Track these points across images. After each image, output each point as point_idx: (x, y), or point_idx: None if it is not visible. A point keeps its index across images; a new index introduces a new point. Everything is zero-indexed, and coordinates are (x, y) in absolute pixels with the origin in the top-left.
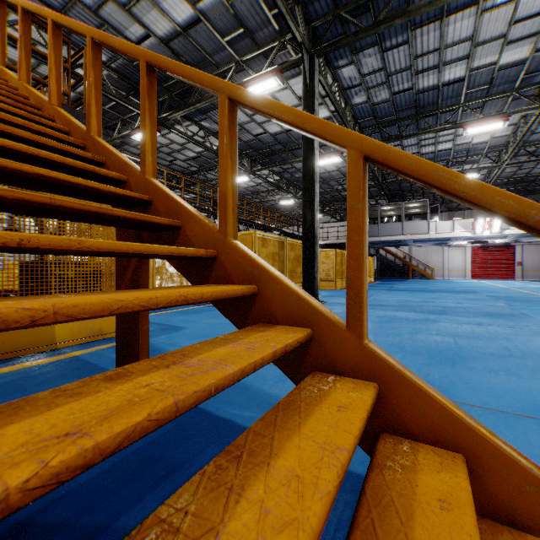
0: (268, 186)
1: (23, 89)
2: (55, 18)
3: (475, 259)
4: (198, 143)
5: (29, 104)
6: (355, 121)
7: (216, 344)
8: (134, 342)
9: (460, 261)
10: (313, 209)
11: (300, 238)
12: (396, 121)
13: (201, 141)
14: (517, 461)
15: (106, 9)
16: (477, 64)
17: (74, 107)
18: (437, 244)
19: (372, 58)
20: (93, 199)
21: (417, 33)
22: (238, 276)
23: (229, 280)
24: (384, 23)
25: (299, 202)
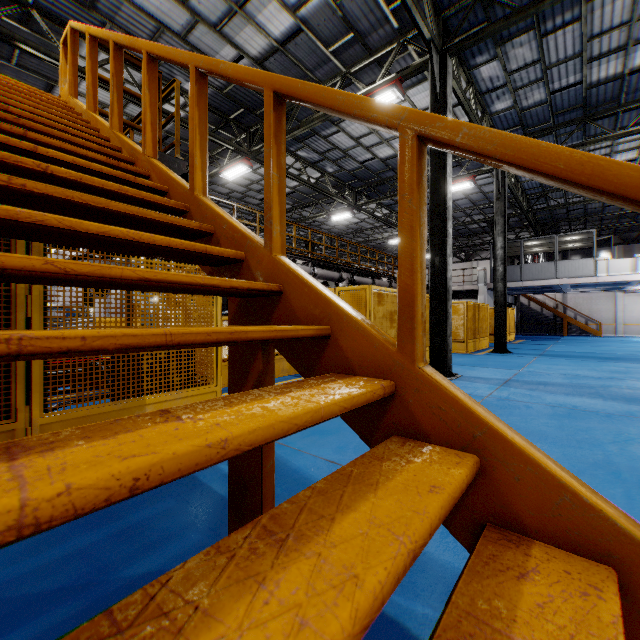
0: (374, 222)
1: (114, 139)
2: (150, 47)
3: None
4: (294, 176)
5: (121, 158)
6: None
7: None
8: (255, 486)
9: None
10: (445, 255)
11: None
12: (554, 129)
13: (296, 174)
14: None
15: (196, 33)
16: None
17: (164, 150)
18: (606, 289)
19: (524, 48)
20: (206, 294)
21: (595, 4)
22: (437, 431)
23: (420, 434)
24: None
25: None
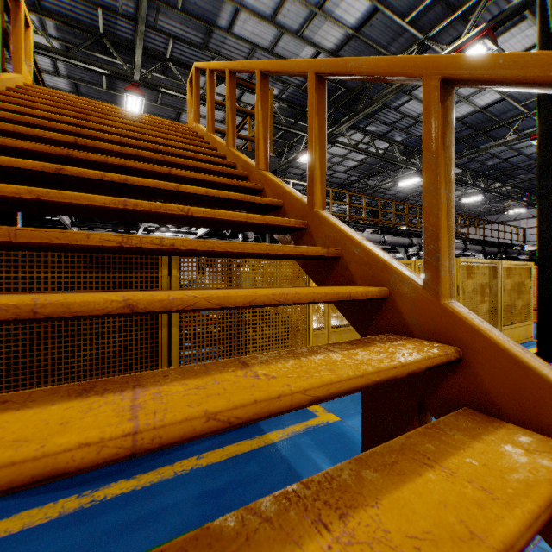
0: None
1: (229, 156)
2: (263, 65)
3: None
4: (363, 151)
5: (237, 174)
6: None
7: None
8: None
9: None
10: None
11: (494, 244)
12: None
13: (364, 148)
14: None
15: (281, 43)
16: None
17: None
18: None
19: None
20: None
21: None
22: None
23: None
24: None
25: (488, 196)
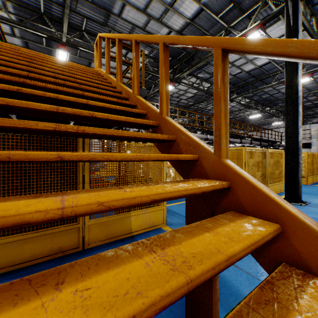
0: (240, 107)
1: (118, 87)
2: (136, 37)
3: None
4: (196, 88)
5: (122, 97)
6: None
7: None
8: (206, 309)
9: None
10: (296, 127)
11: (266, 141)
12: None
13: (196, 86)
14: None
15: (149, 25)
16: None
17: None
18: None
19: None
20: None
21: None
22: None
23: None
24: None
25: (263, 115)
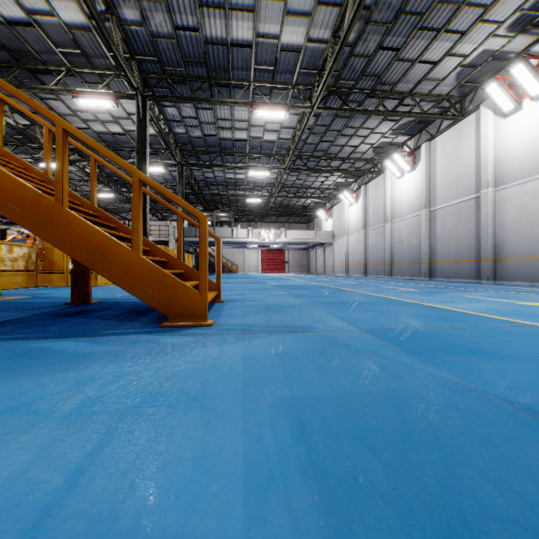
0: (84, 176)
1: None
2: (6, 98)
3: (264, 259)
4: None
5: None
6: (177, 144)
7: None
8: (86, 273)
9: (255, 260)
10: (146, 213)
11: None
12: (208, 153)
13: None
14: (209, 279)
15: None
16: (253, 135)
17: None
18: (240, 246)
19: (189, 109)
20: None
21: (217, 107)
22: (143, 245)
23: None
24: (196, 99)
25: (119, 197)
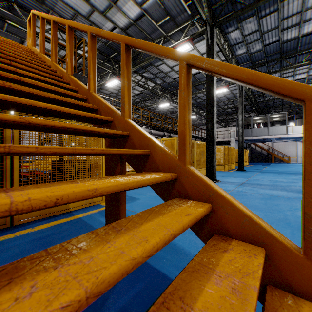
0: None
1: (53, 66)
2: (69, 23)
3: None
4: (141, 85)
5: (56, 75)
6: (238, 65)
7: (200, 276)
8: None
9: None
10: (213, 123)
11: (200, 138)
12: (266, 63)
13: (142, 84)
14: None
15: (93, 16)
16: None
17: (77, 72)
18: (292, 140)
19: (251, 24)
20: (94, 136)
21: (284, 3)
22: (195, 194)
23: (188, 196)
24: None
25: (199, 116)
